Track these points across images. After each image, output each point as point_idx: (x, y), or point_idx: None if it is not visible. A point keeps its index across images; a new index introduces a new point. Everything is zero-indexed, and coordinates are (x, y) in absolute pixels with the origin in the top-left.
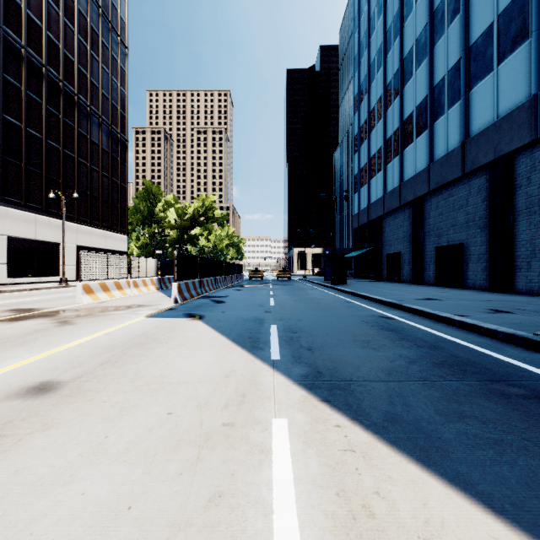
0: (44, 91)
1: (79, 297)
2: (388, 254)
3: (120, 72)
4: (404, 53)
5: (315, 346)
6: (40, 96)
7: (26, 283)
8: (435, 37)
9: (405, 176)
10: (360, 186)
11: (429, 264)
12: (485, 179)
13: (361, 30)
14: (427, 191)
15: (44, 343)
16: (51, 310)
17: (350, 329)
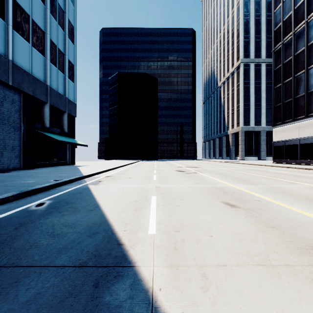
0: None
1: None
2: None
3: None
4: None
5: None
6: None
7: None
8: None
9: None
10: None
11: None
12: None
13: None
14: None
15: None
16: None
17: None
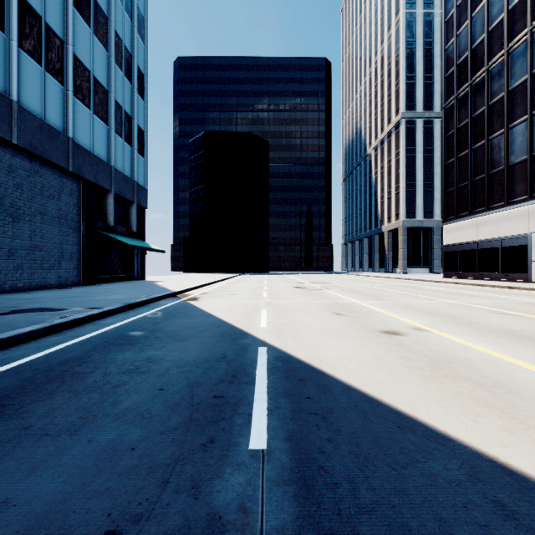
0: None
1: None
2: None
3: None
4: None
5: (212, 362)
6: None
7: None
8: None
9: None
10: None
11: None
12: None
13: None
14: None
15: None
16: None
17: (74, 412)
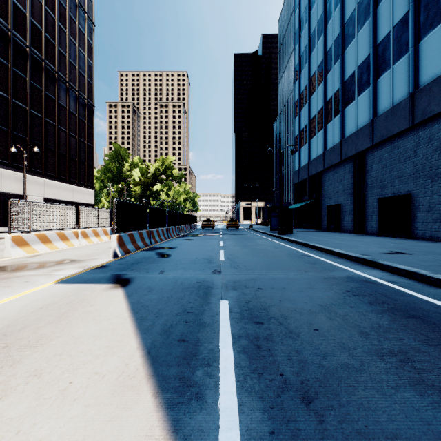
0: (10, 54)
1: (8, 250)
2: (328, 206)
3: (87, 44)
4: (345, 18)
5: (313, 379)
6: (5, 58)
7: None
8: None
9: (346, 133)
10: (301, 145)
11: (371, 215)
12: (437, 128)
13: (301, 7)
14: (370, 145)
15: None
16: None
17: (344, 312)
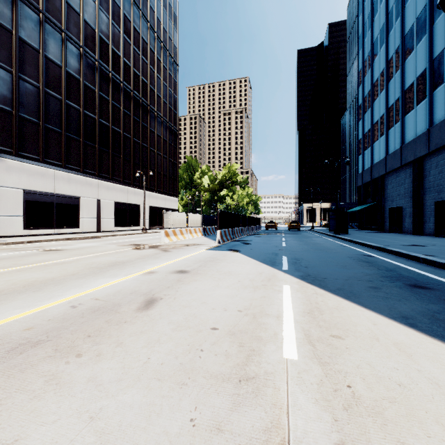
0: (132, 107)
1: (163, 238)
2: (390, 208)
3: (173, 83)
4: (405, 31)
5: (310, 266)
6: (129, 111)
7: (123, 231)
8: (435, 15)
9: (406, 139)
10: (364, 149)
11: (429, 217)
12: None
13: (365, 13)
14: (426, 152)
15: (166, 258)
16: (153, 245)
17: (336, 260)
